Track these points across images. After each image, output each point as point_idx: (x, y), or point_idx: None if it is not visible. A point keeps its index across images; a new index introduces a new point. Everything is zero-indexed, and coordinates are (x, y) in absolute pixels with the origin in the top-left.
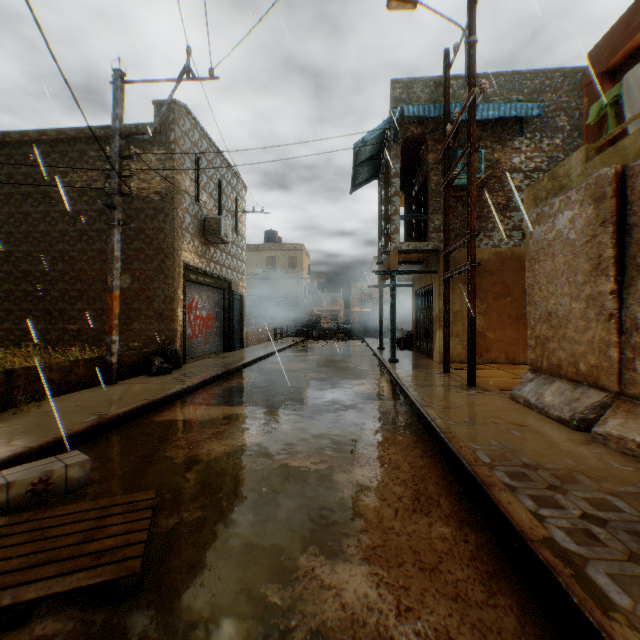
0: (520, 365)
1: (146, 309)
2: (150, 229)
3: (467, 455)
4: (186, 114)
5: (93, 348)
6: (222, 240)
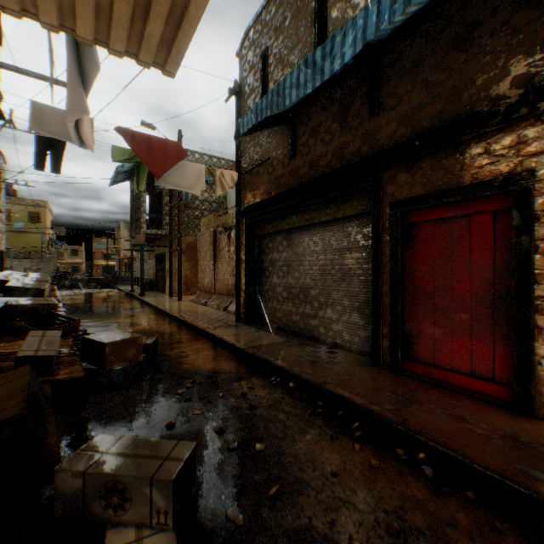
0: None
1: None
2: None
3: (170, 311)
4: None
5: None
6: (0, 211)
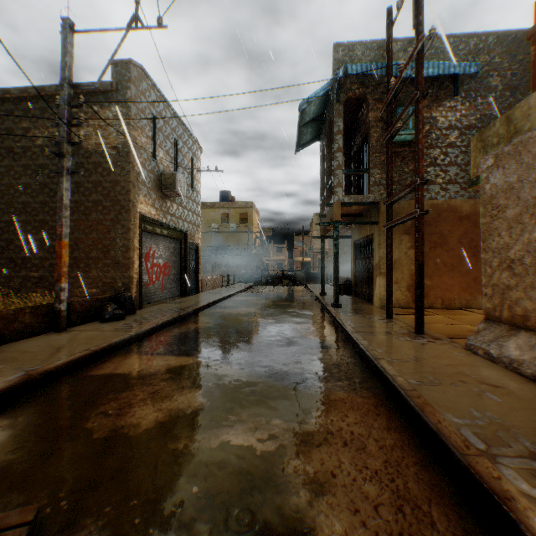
0: (456, 310)
1: (104, 257)
2: (107, 182)
3: (451, 435)
4: (142, 75)
5: (54, 294)
6: (177, 194)
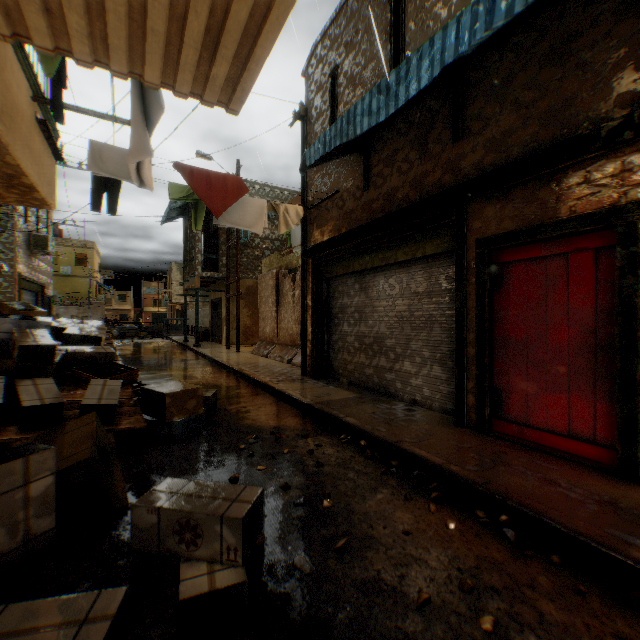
0: None
1: None
2: None
3: (228, 363)
4: None
5: None
6: (49, 253)
